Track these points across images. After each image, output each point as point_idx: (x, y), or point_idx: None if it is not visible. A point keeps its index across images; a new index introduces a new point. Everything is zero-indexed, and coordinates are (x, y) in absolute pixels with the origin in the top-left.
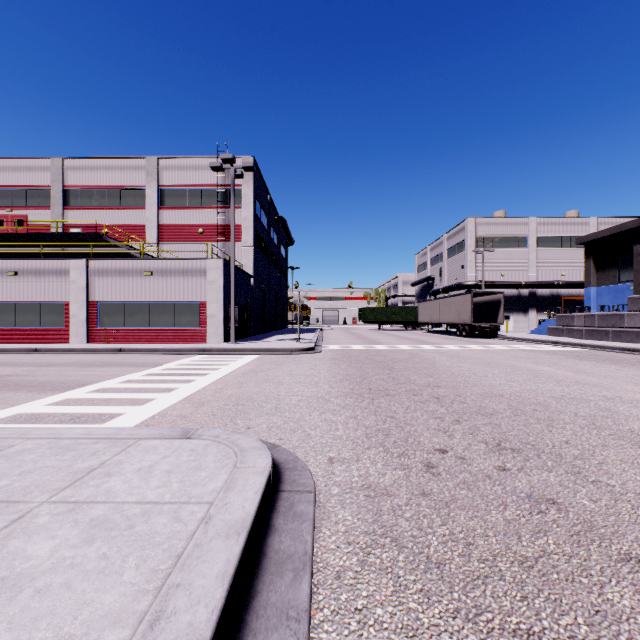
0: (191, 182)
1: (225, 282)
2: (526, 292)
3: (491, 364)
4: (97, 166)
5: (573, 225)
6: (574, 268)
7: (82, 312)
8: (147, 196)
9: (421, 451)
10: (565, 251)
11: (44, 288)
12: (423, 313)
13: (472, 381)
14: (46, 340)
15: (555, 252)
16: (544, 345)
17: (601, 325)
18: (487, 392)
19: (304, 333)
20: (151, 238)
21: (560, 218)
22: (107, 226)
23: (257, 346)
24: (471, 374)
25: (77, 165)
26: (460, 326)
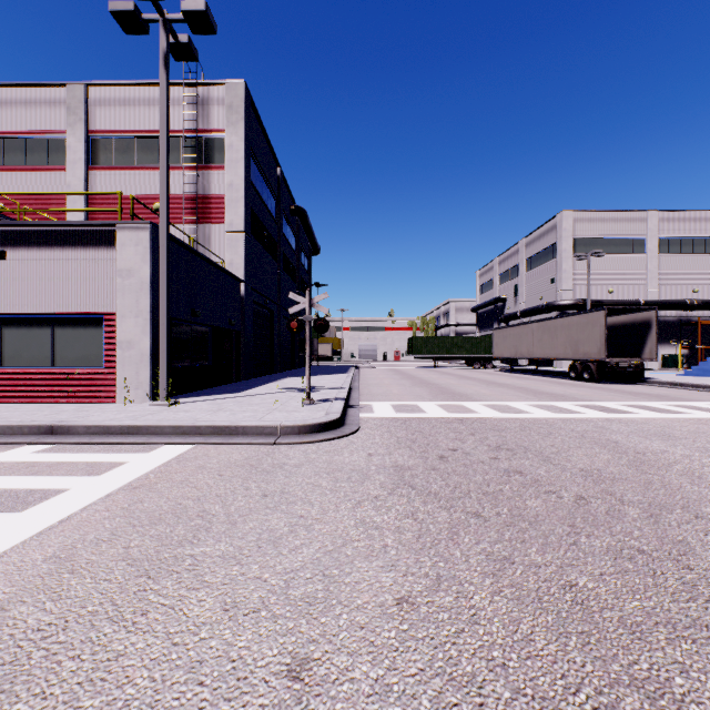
0: (142, 126)
1: (157, 274)
2: None
3: None
4: None
5: (709, 221)
6: None
7: None
8: (68, 148)
9: None
10: (698, 258)
11: None
12: (502, 344)
13: None
14: None
15: (684, 259)
16: None
17: None
18: None
19: (330, 374)
20: (75, 218)
21: (691, 212)
22: (3, 199)
23: (202, 415)
24: None
25: None
26: (577, 363)
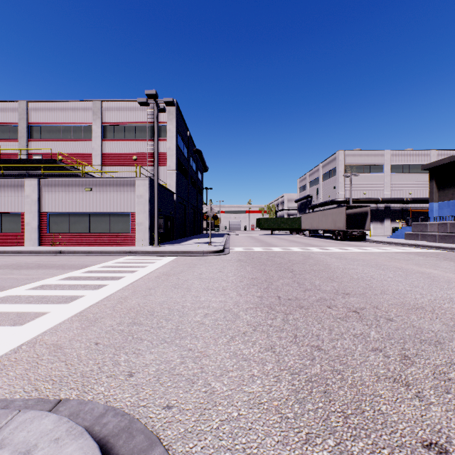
0: (127, 120)
1: (151, 196)
2: (382, 206)
3: (379, 266)
4: (54, 107)
5: (418, 156)
6: (418, 188)
7: (34, 221)
8: (93, 131)
9: (403, 451)
10: (412, 175)
11: (4, 201)
12: (305, 222)
13: (377, 287)
14: (6, 243)
15: (404, 176)
16: (407, 247)
17: (453, 231)
18: (403, 302)
19: (215, 237)
20: (96, 163)
21: (408, 151)
22: (62, 154)
23: (175, 249)
24: (370, 278)
25: (38, 107)
26: (335, 232)
